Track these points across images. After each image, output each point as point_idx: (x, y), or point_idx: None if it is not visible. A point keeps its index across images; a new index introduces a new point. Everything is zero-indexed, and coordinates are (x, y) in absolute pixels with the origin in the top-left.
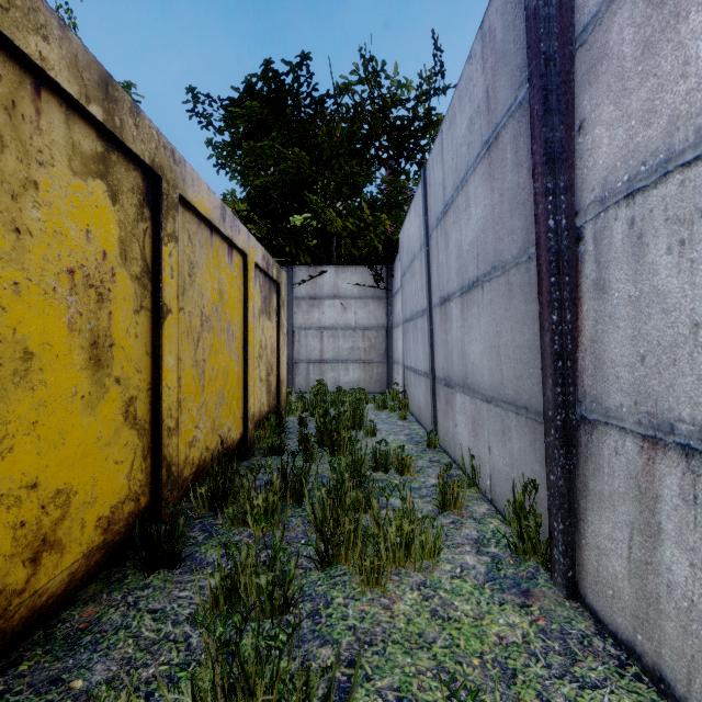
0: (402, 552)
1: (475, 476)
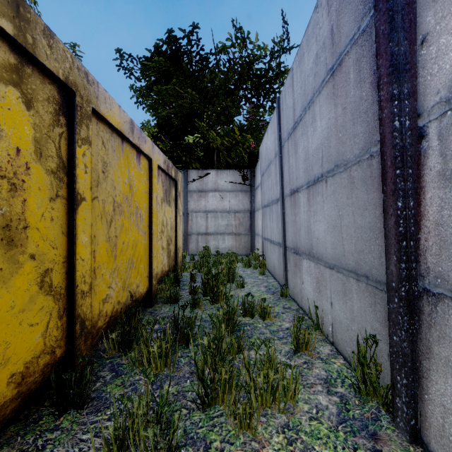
0: (268, 395)
1: (319, 322)
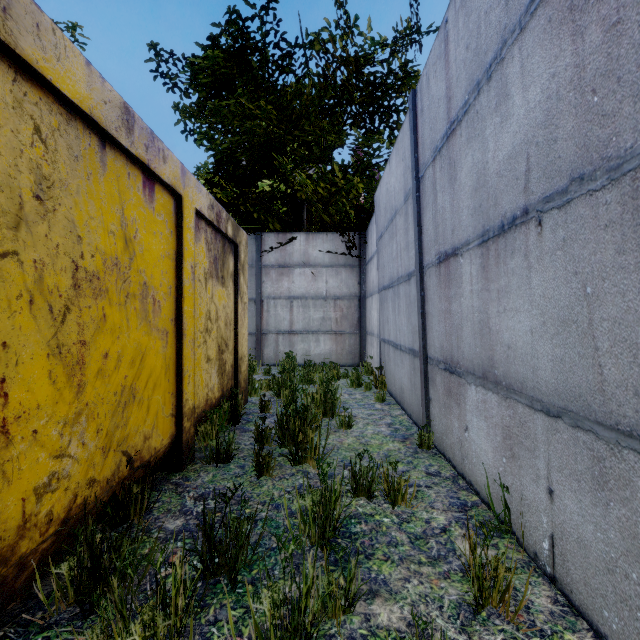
0: None
1: (510, 518)
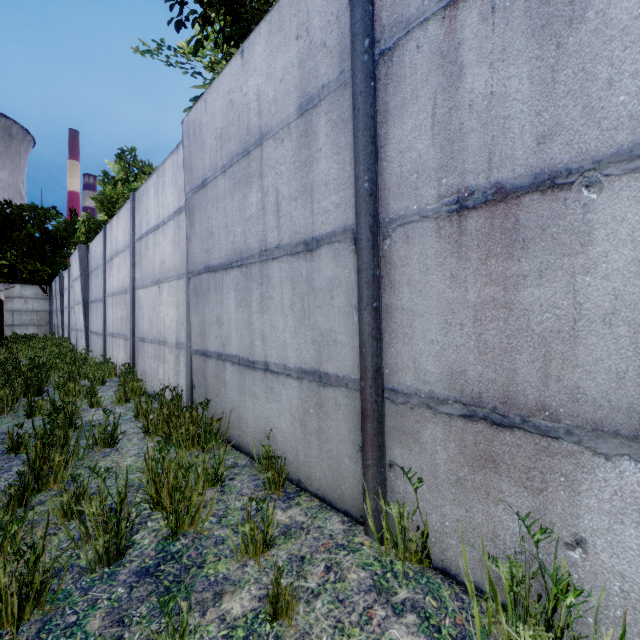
0: None
1: None
